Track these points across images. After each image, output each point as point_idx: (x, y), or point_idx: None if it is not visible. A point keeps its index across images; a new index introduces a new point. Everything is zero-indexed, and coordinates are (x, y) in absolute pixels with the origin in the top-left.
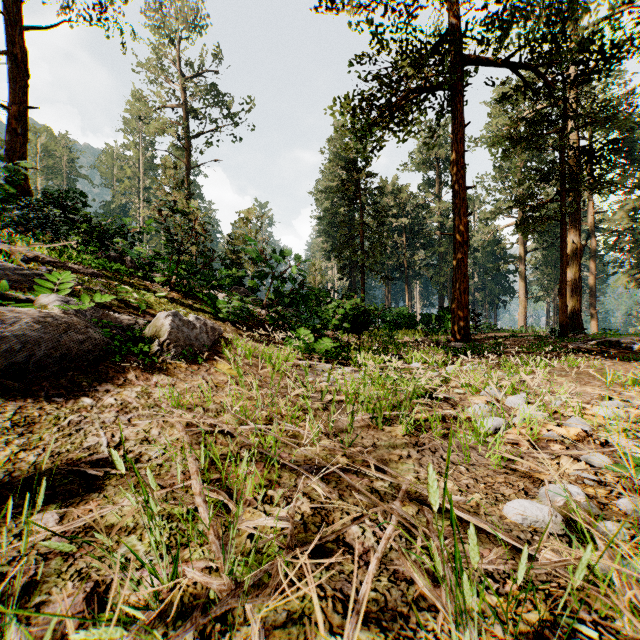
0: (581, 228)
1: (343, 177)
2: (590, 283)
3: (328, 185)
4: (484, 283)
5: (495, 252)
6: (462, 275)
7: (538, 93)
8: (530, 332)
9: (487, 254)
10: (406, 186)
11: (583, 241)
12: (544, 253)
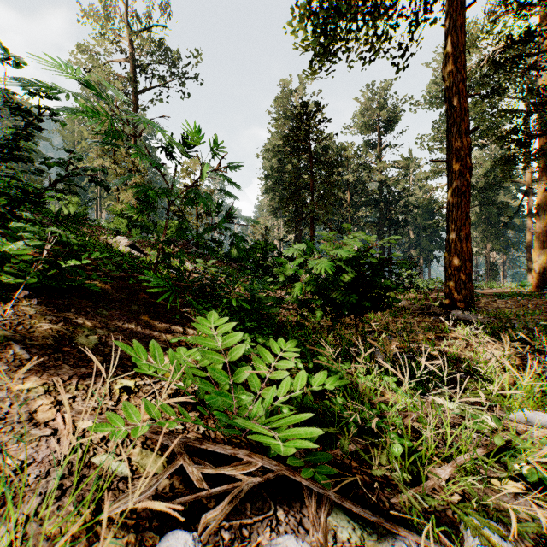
0: (508, 189)
1: (289, 136)
2: (527, 239)
3: (275, 144)
4: (419, 240)
5: (429, 211)
6: (463, 216)
7: (528, 4)
8: (485, 288)
9: (422, 213)
10: (350, 144)
11: (510, 201)
12: (477, 211)
